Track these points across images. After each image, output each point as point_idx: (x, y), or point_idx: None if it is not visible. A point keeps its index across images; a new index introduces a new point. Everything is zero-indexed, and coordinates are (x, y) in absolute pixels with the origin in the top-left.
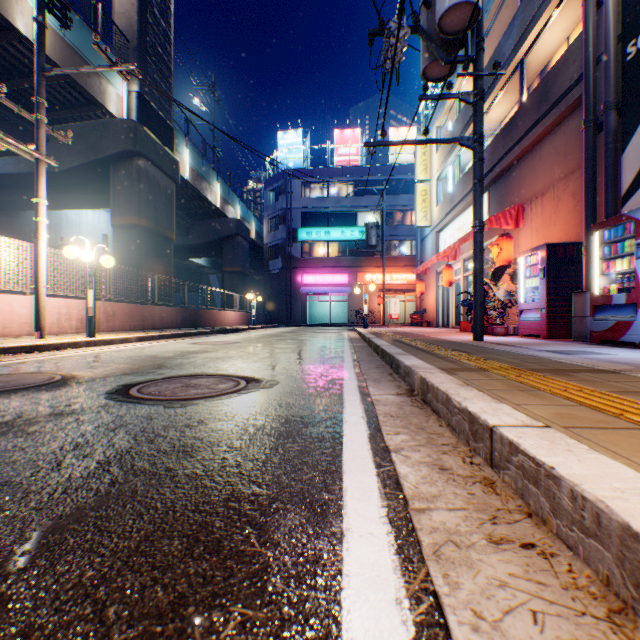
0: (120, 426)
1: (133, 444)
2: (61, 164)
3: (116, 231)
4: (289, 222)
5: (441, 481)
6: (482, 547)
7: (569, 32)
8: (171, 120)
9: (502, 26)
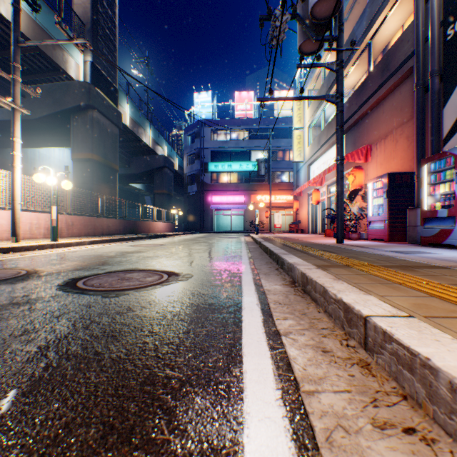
0: (63, 313)
1: (71, 330)
2: (34, 114)
3: (75, 163)
4: (202, 158)
5: (325, 363)
6: (369, 433)
7: (403, 21)
8: (116, 83)
9: (355, 17)
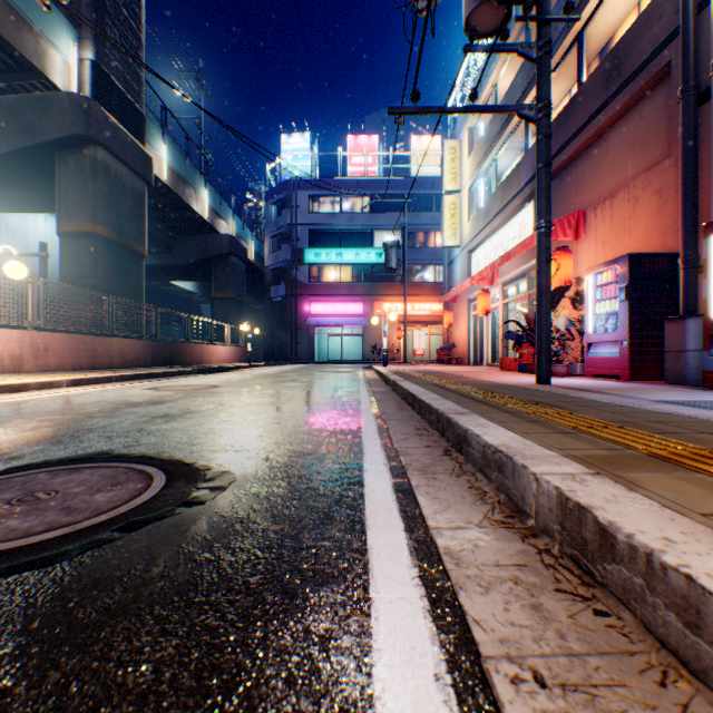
0: None
1: None
2: None
3: (63, 240)
4: (294, 241)
5: None
6: None
7: None
8: (141, 103)
9: None
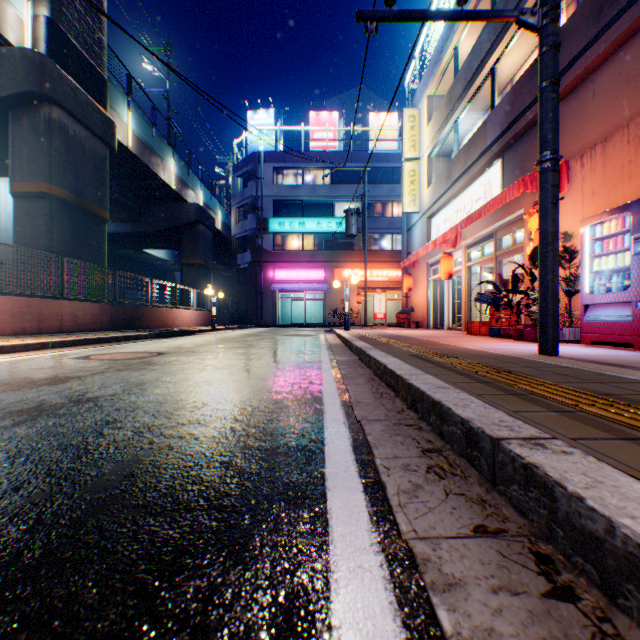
0: None
1: None
2: None
3: (17, 201)
4: (259, 211)
5: None
6: None
7: None
8: (102, 67)
9: None
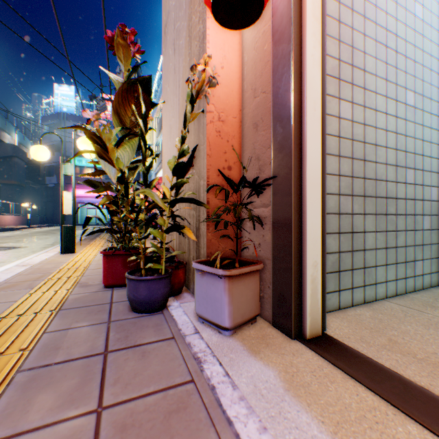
0: None
1: None
2: None
3: None
4: (64, 151)
5: None
6: None
7: None
8: None
9: None
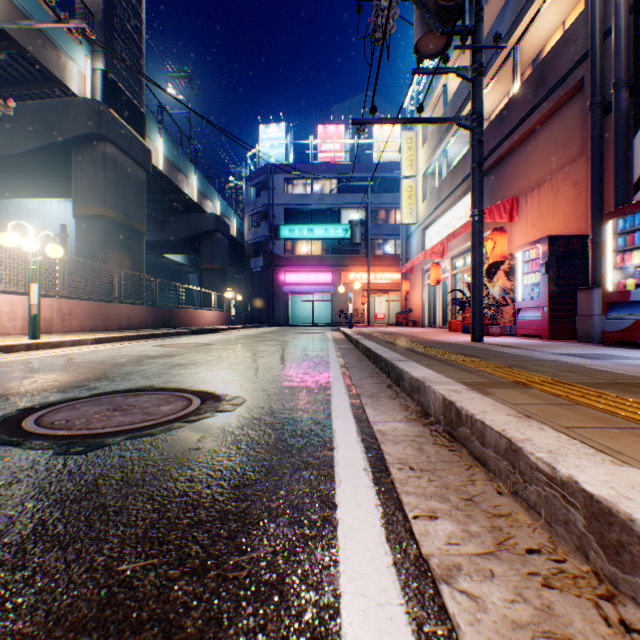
0: None
1: None
2: (15, 146)
3: (78, 222)
4: (271, 219)
5: None
6: None
7: (565, 16)
8: (142, 104)
9: (492, 14)
